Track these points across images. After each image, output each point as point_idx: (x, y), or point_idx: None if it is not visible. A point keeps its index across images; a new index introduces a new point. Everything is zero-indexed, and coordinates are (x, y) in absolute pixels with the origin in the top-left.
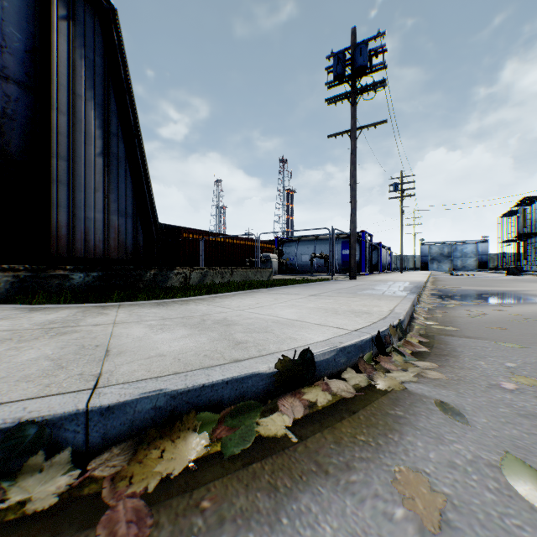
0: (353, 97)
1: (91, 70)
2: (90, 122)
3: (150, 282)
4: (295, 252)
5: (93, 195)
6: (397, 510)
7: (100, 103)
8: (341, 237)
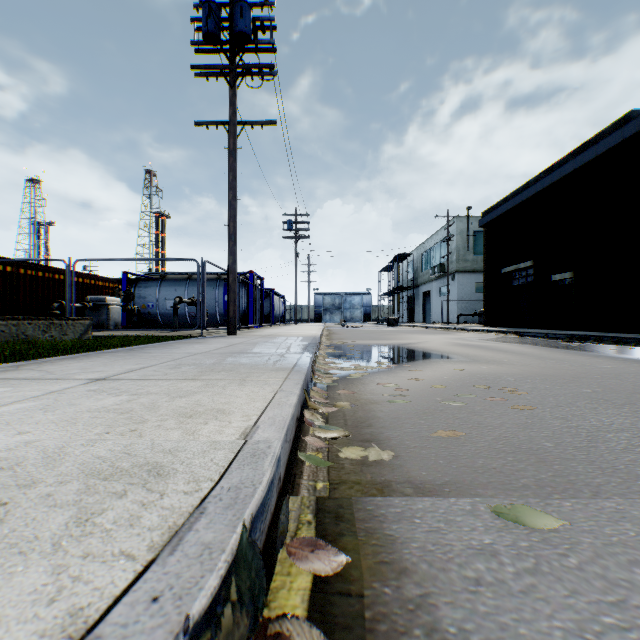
0: (232, 76)
1: None
2: None
3: None
4: (157, 296)
5: None
6: None
7: None
8: (223, 277)
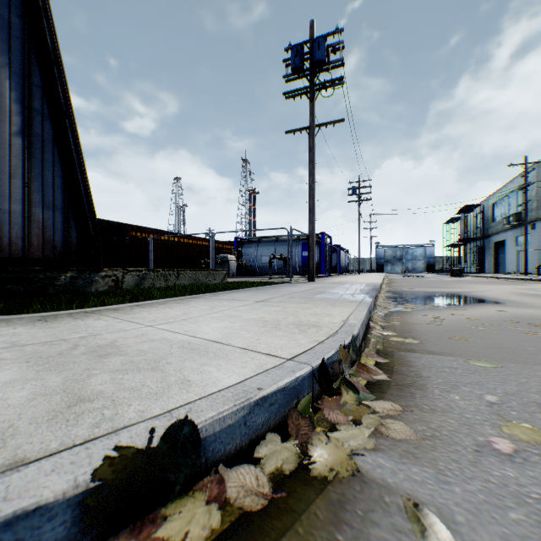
0: (312, 93)
1: (6, 32)
2: (4, 93)
3: (66, 287)
4: (255, 254)
5: (8, 182)
6: None
7: (18, 72)
8: (301, 238)
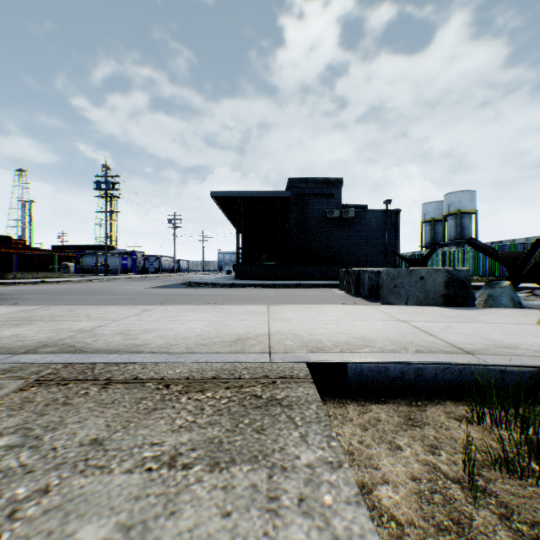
0: (106, 199)
1: None
2: None
3: (2, 277)
4: (92, 261)
5: None
6: (47, 285)
7: None
8: (122, 253)
